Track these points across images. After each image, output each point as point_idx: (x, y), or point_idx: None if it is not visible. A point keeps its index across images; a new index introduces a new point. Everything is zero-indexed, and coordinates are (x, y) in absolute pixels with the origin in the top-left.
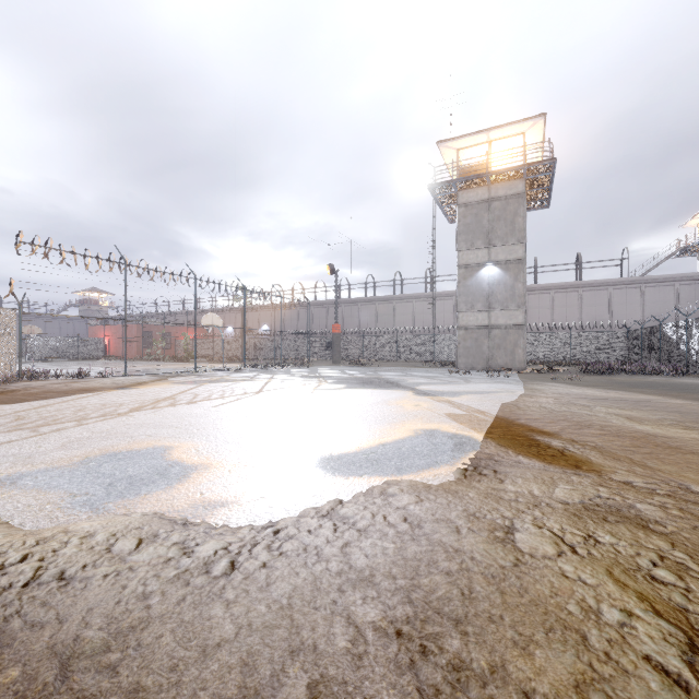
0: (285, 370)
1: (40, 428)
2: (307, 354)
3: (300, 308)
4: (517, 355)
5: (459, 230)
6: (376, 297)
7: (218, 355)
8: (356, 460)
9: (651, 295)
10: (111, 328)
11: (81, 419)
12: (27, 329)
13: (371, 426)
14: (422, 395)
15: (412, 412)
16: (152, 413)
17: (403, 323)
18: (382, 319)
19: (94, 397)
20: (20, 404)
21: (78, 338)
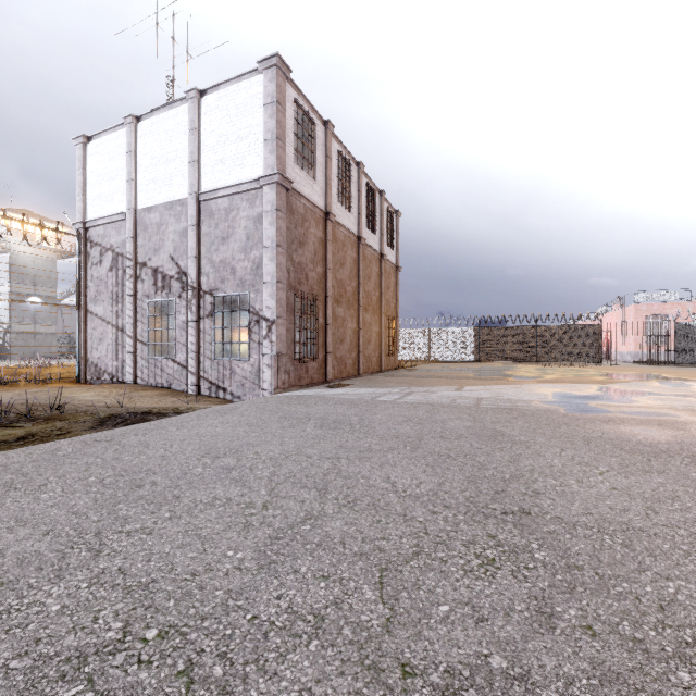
0: None
1: None
2: None
3: None
4: (53, 350)
5: (13, 269)
6: None
7: None
8: None
9: (68, 315)
10: None
11: None
12: None
13: None
14: None
15: None
16: None
17: None
18: None
19: None
20: None
21: None
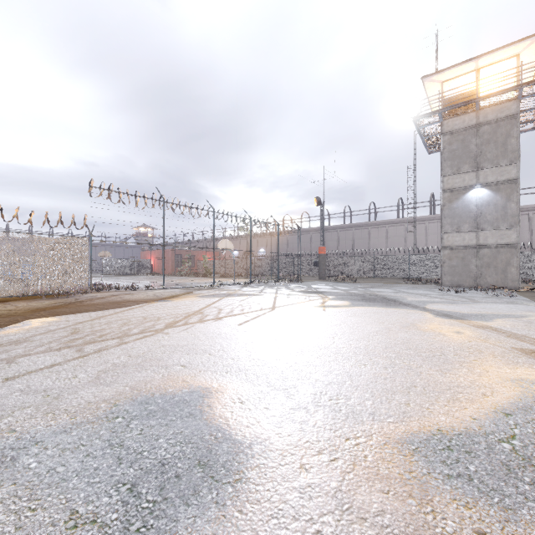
0: (284, 285)
1: (86, 346)
2: (298, 271)
3: (289, 235)
4: (509, 273)
5: (444, 157)
6: (353, 224)
7: (228, 272)
8: (505, 459)
9: None
10: (155, 252)
11: (123, 336)
12: (103, 253)
13: (440, 367)
14: (446, 318)
15: (465, 343)
16: (184, 330)
17: (377, 245)
18: (358, 242)
19: (138, 308)
20: (82, 315)
21: (134, 259)
